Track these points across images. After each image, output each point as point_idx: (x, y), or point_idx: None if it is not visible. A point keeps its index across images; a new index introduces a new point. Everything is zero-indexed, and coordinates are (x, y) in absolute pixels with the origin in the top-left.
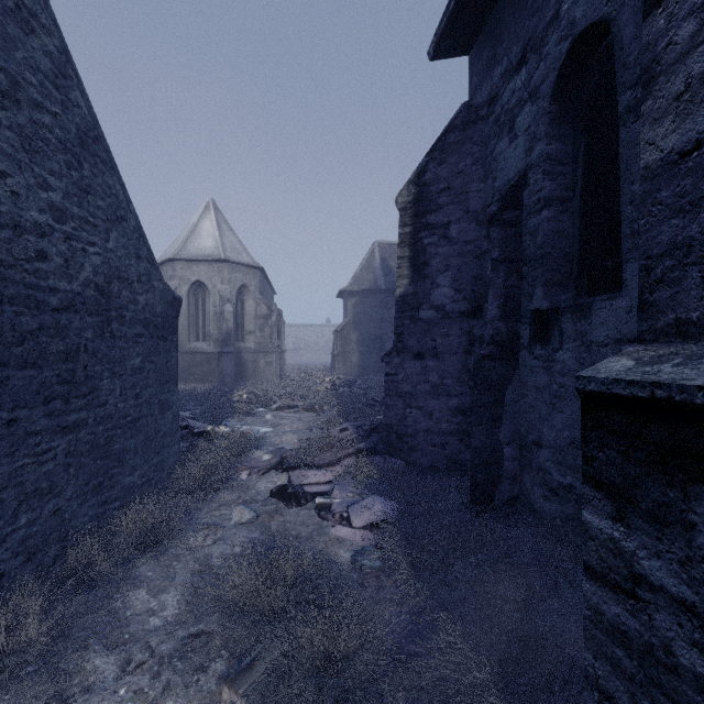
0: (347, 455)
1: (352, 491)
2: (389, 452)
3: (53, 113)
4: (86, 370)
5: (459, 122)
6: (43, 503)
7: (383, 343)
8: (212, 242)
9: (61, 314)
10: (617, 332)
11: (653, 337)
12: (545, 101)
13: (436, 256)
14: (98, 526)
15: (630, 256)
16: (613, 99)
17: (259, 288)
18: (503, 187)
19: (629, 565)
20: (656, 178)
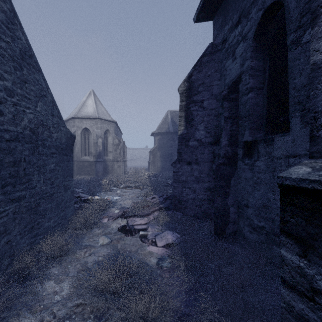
0: (155, 210)
1: (157, 228)
2: (175, 209)
3: (6, 42)
4: (25, 170)
5: (208, 52)
6: (1, 238)
7: (172, 157)
8: (92, 110)
9: (11, 142)
10: (287, 152)
11: (319, 155)
12: (250, 41)
13: (197, 116)
14: (31, 248)
15: (293, 115)
16: (283, 39)
17: (114, 131)
18: (229, 82)
19: (310, 283)
20: (320, 69)
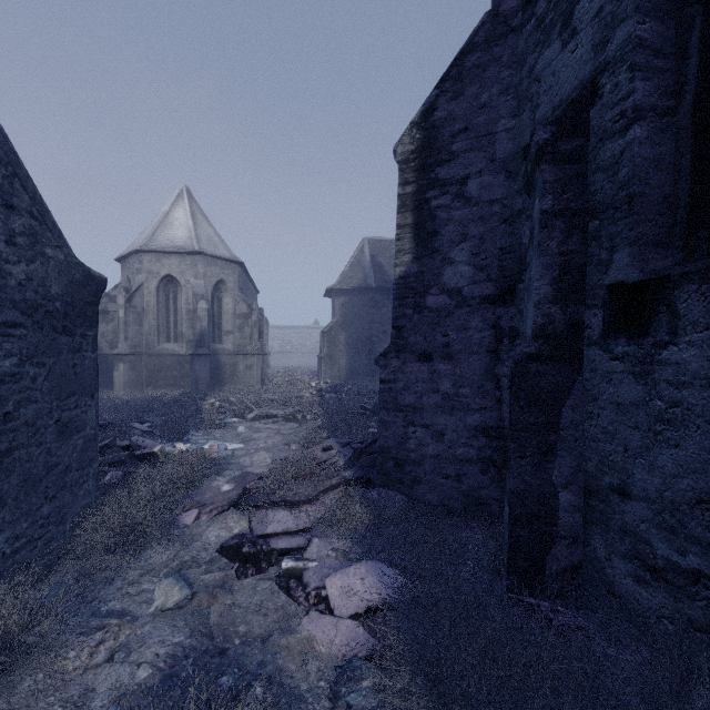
0: (329, 488)
1: (335, 546)
2: (386, 484)
3: None
4: None
5: (481, 38)
6: None
7: (373, 345)
8: (185, 233)
9: None
10: None
11: None
12: None
13: (448, 223)
14: None
15: None
16: None
17: (238, 285)
18: (551, 114)
19: None
20: None
